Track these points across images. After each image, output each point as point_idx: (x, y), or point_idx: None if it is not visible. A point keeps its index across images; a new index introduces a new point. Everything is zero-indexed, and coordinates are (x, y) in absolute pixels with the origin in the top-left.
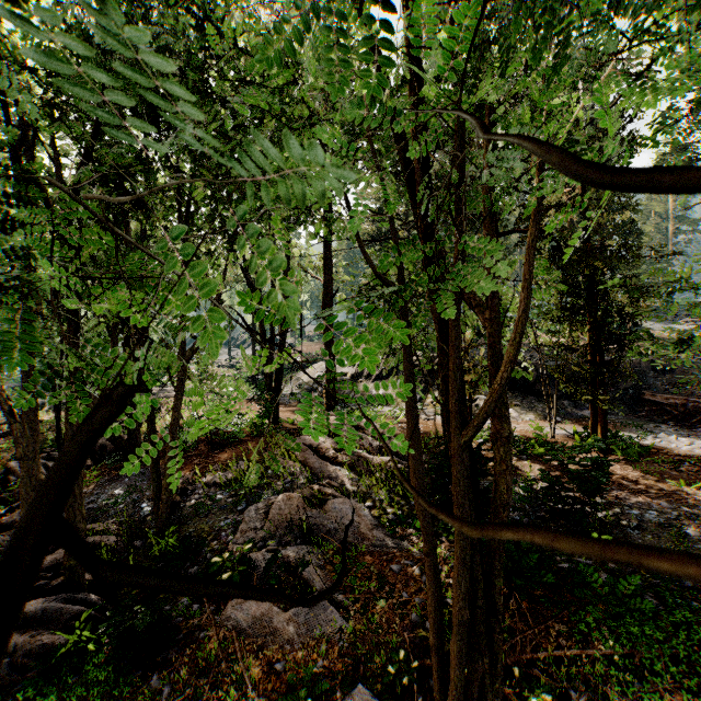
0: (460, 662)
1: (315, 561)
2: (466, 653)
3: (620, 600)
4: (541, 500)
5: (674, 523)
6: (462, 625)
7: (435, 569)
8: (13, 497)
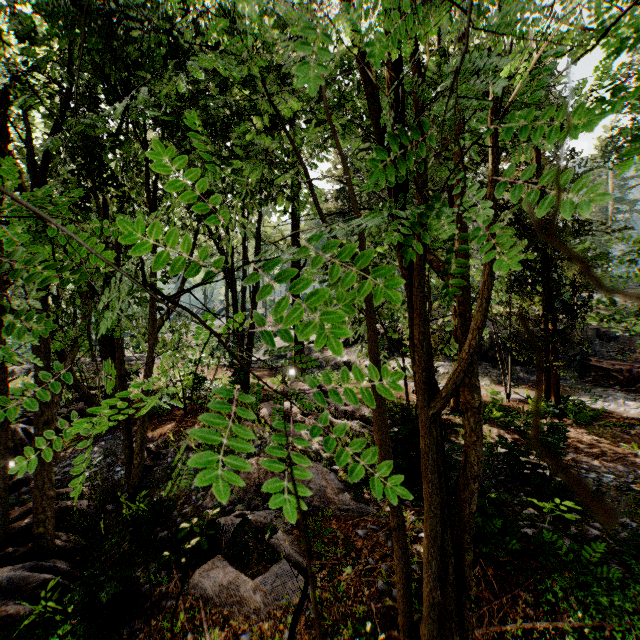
0: None
1: (283, 526)
2: (437, 636)
3: (585, 568)
4: (501, 463)
5: (631, 486)
6: (434, 608)
7: (404, 544)
8: None
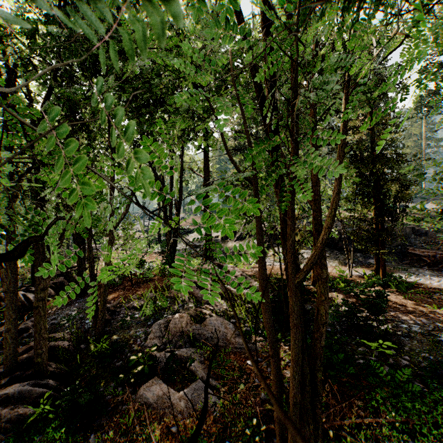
0: None
1: (198, 358)
2: (298, 423)
3: (398, 385)
4: (344, 318)
5: (431, 333)
6: (296, 405)
7: (277, 366)
8: (3, 316)
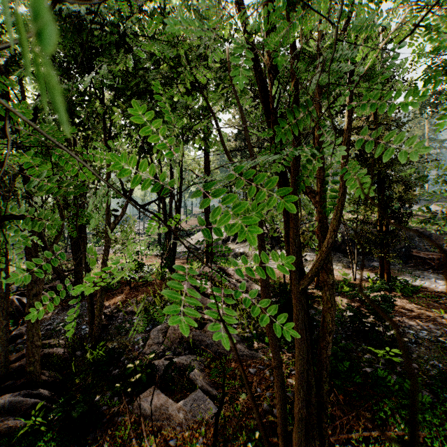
0: (300, 446)
1: (198, 366)
2: (304, 440)
3: (406, 395)
4: (349, 323)
5: (439, 339)
6: (302, 421)
7: (281, 378)
8: None
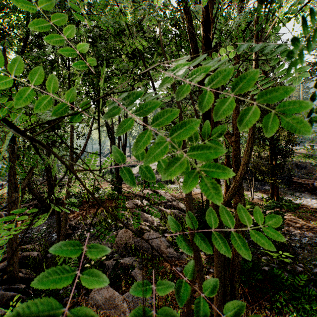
0: None
1: (138, 265)
2: None
3: (296, 288)
4: None
5: None
6: (220, 316)
7: (203, 279)
8: None
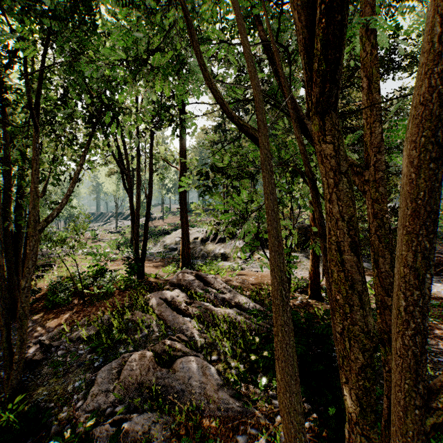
0: None
1: (161, 433)
2: None
3: None
4: None
5: None
6: None
7: None
8: None
